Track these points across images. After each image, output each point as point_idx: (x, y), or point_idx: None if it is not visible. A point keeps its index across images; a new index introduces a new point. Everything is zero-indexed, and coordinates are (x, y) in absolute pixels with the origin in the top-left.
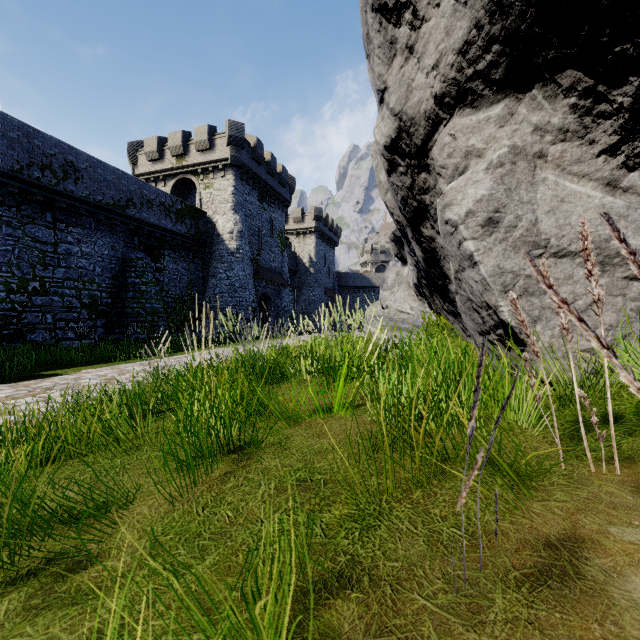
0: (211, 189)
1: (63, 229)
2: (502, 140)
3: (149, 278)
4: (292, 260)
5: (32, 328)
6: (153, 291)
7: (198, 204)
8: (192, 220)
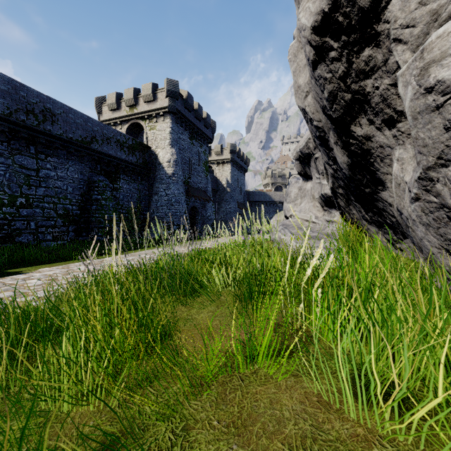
0: (154, 130)
1: (43, 159)
2: None
3: (108, 195)
4: (214, 182)
5: (19, 232)
6: (111, 205)
7: (145, 141)
8: (140, 153)
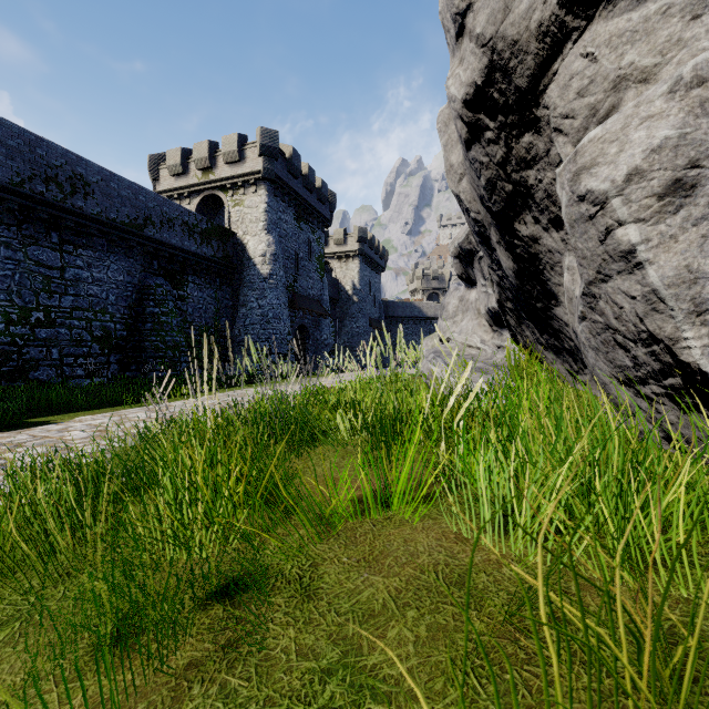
0: (241, 206)
1: (71, 251)
2: (697, 41)
3: (170, 307)
4: (333, 287)
5: (35, 365)
6: (174, 322)
7: (226, 224)
8: (219, 242)
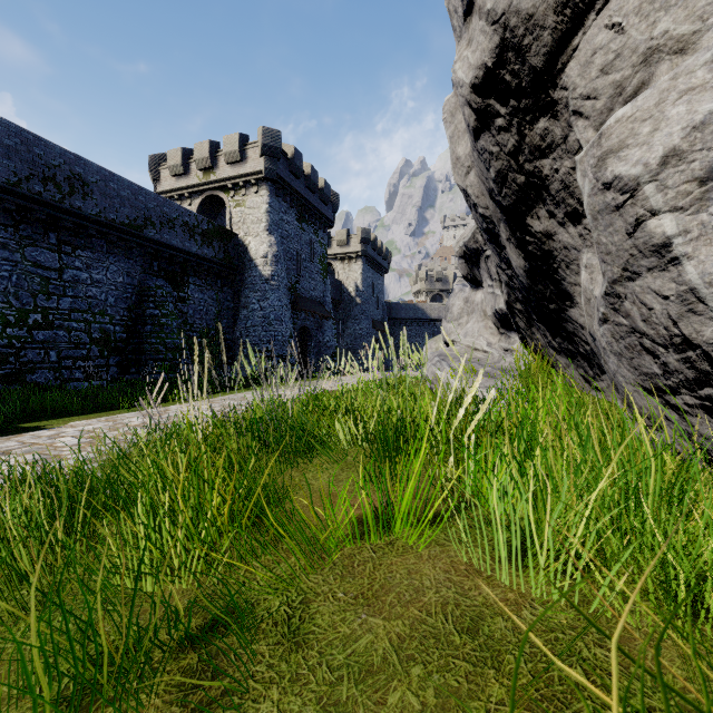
0: (242, 207)
1: (70, 252)
2: None
3: (170, 309)
4: (336, 289)
5: (33, 367)
6: (174, 324)
7: (228, 224)
8: (220, 243)
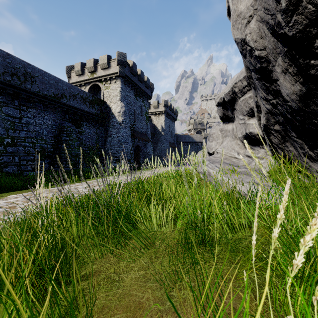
0: (109, 89)
1: (25, 110)
2: None
3: (74, 137)
4: (152, 128)
5: (6, 165)
6: (76, 144)
7: (102, 97)
8: (98, 106)
